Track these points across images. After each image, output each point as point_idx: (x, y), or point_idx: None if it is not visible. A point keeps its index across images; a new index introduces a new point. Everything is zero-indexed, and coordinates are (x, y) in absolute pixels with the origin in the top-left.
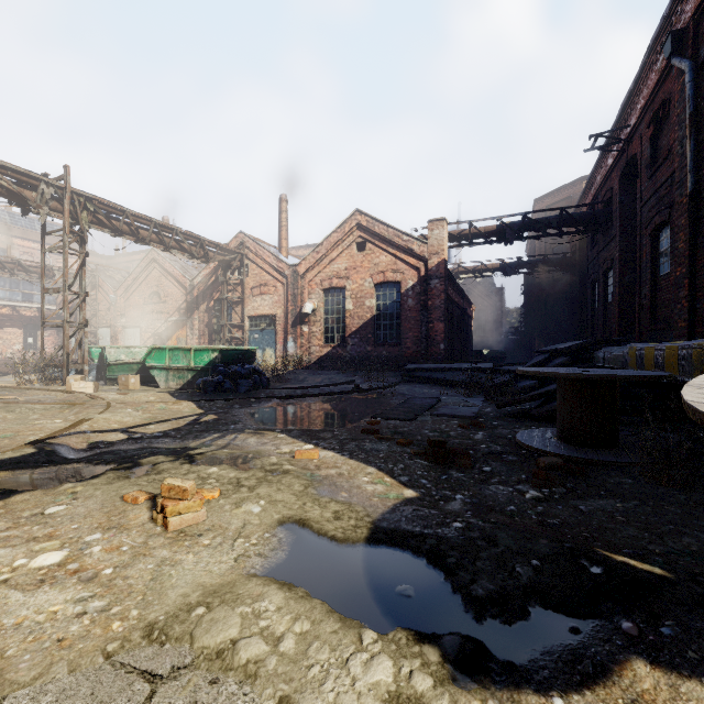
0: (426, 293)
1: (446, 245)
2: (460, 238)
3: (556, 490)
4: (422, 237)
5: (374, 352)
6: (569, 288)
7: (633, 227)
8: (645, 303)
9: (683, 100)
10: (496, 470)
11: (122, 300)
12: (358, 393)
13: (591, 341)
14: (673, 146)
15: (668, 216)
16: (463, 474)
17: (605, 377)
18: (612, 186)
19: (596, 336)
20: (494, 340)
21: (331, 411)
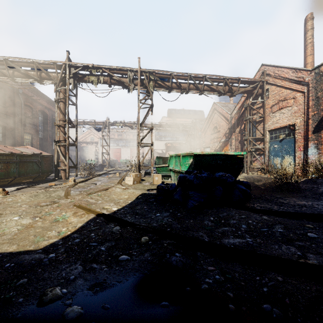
0: None
1: None
2: None
3: None
4: None
5: None
6: None
7: None
8: None
9: None
10: None
11: (203, 134)
12: None
13: None
14: None
15: None
16: None
17: None
18: None
19: None
20: None
21: None
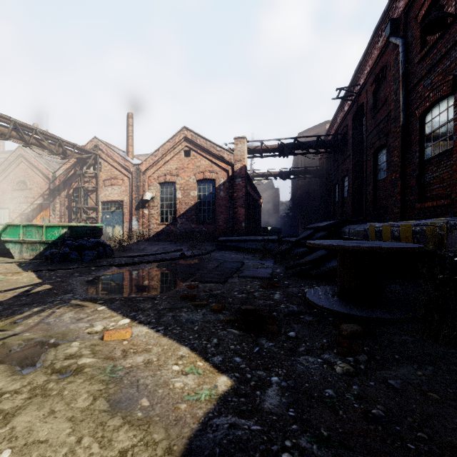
0: (232, 187)
1: (246, 156)
2: (255, 151)
3: (359, 358)
4: (230, 149)
5: (197, 228)
6: (318, 189)
7: (359, 150)
8: (369, 197)
9: (397, 65)
10: (300, 334)
11: None
12: (183, 259)
13: (339, 221)
14: (389, 96)
15: (385, 141)
16: (273, 343)
17: (382, 249)
18: (347, 124)
19: (337, 218)
20: (274, 221)
21: (159, 276)
